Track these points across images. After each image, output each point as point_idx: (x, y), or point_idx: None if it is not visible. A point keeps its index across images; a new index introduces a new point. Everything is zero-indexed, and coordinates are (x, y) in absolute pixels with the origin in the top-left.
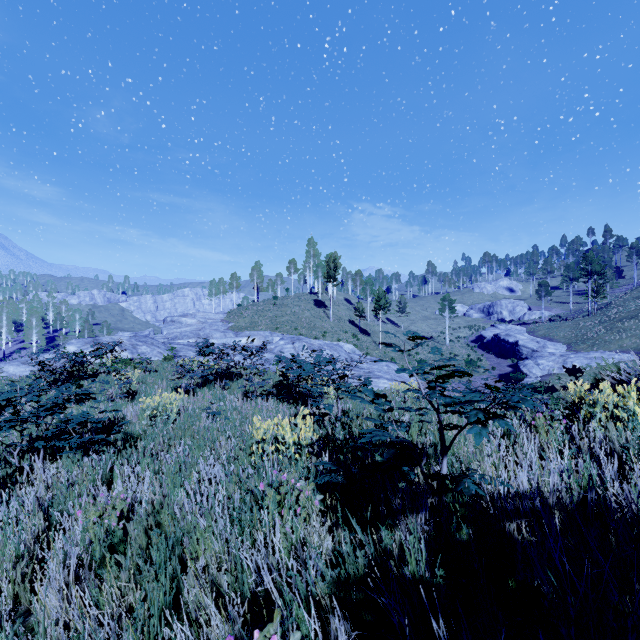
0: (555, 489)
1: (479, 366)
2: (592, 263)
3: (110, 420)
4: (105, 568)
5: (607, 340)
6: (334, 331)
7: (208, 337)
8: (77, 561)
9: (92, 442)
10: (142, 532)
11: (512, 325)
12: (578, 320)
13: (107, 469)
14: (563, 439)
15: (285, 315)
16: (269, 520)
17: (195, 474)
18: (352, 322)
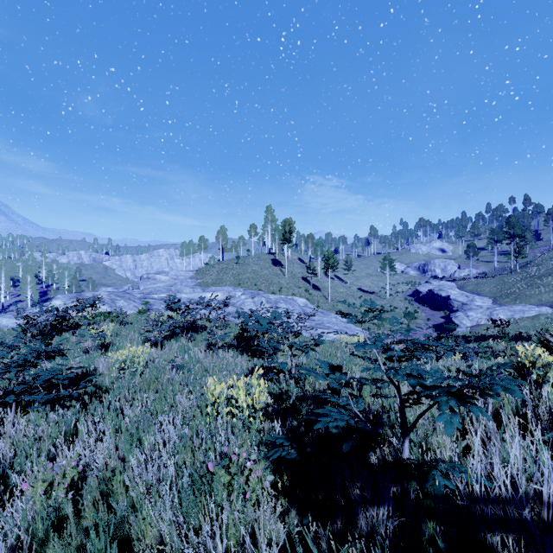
0: (551, 502)
1: (416, 317)
2: (514, 227)
3: (82, 372)
4: (48, 547)
5: (528, 295)
6: (289, 287)
7: (179, 292)
8: (17, 541)
9: (58, 398)
10: (91, 503)
11: (444, 281)
12: (502, 277)
13: (71, 424)
14: (516, 403)
15: (246, 273)
16: (218, 502)
17: (146, 442)
18: (305, 279)
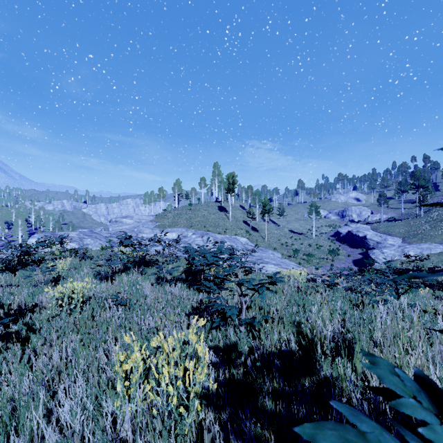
0: None
1: (338, 254)
2: (419, 179)
3: (21, 308)
4: None
5: (432, 235)
6: (232, 228)
7: (140, 232)
8: None
9: None
10: None
11: (360, 224)
12: (409, 220)
13: None
14: None
15: (197, 217)
16: None
17: None
18: (245, 222)
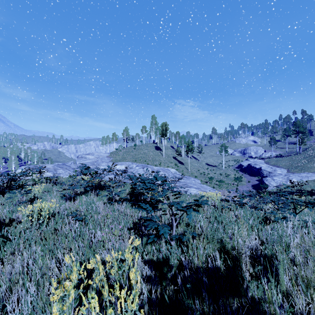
0: None
1: (241, 180)
2: (299, 127)
3: (1, 223)
4: None
5: (309, 167)
6: (165, 162)
7: (99, 165)
8: None
9: None
10: None
11: (257, 159)
12: (292, 156)
13: None
14: None
15: (140, 154)
16: None
17: None
18: (174, 158)
